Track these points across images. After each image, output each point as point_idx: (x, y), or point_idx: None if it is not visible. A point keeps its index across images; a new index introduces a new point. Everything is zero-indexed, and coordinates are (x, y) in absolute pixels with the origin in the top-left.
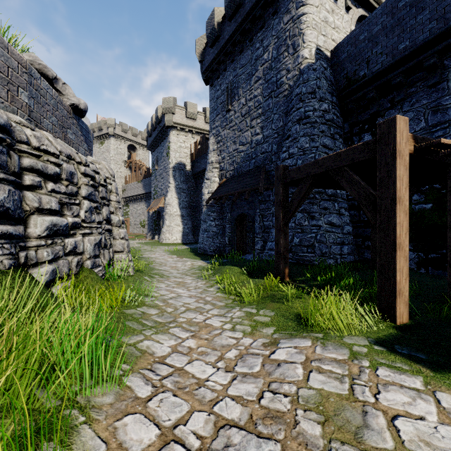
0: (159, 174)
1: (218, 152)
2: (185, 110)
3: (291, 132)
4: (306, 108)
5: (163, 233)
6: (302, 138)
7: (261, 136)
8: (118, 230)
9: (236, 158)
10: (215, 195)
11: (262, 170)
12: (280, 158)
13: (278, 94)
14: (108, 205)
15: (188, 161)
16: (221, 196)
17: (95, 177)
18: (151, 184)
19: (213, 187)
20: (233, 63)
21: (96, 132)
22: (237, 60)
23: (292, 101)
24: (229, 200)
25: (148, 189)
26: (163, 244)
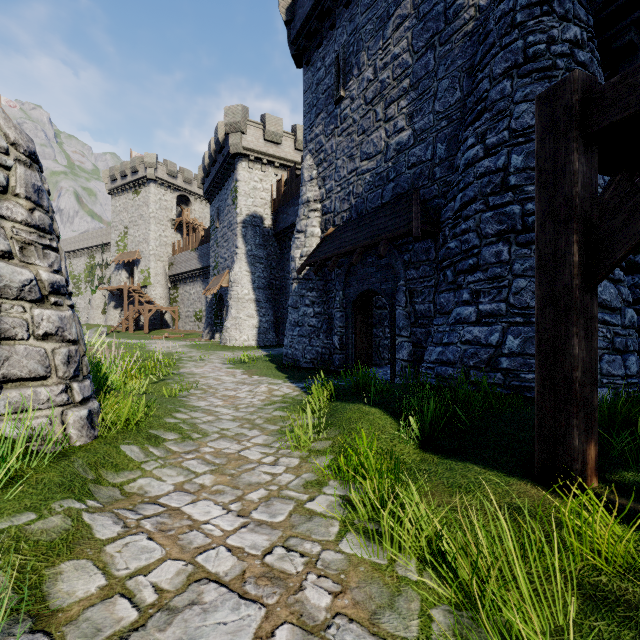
0: (221, 235)
1: (320, 181)
2: (263, 128)
3: (489, 101)
4: (529, 39)
5: (226, 330)
6: (522, 105)
7: (409, 132)
8: (30, 310)
9: (354, 186)
10: (314, 258)
11: (414, 198)
12: (456, 167)
13: (450, 34)
14: None
15: (267, 211)
16: (326, 259)
17: None
18: (210, 252)
19: (310, 246)
20: (349, 8)
21: (128, 176)
22: (356, 1)
23: (489, 35)
24: (340, 267)
25: (206, 261)
26: (226, 347)
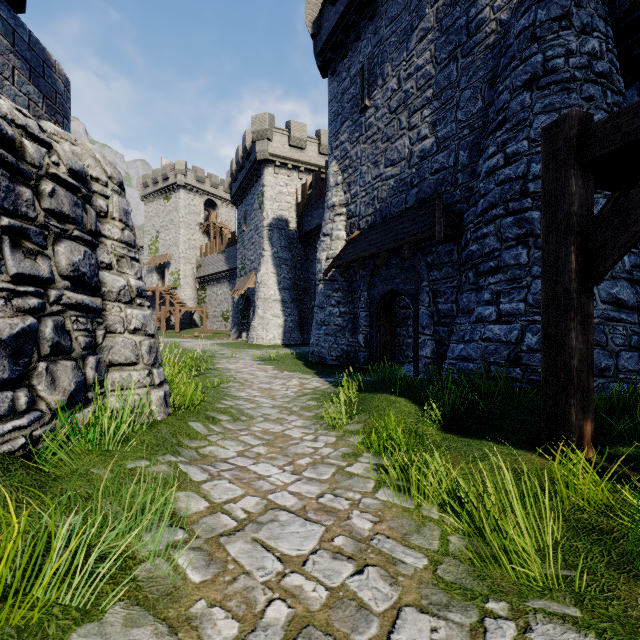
0: (248, 238)
1: (345, 187)
2: (288, 134)
3: (509, 112)
4: (547, 53)
5: (253, 329)
6: (541, 116)
7: (432, 140)
8: (124, 310)
9: (379, 191)
10: (340, 260)
11: (437, 203)
12: (478, 173)
13: (472, 47)
14: (92, 244)
15: (292, 215)
16: (352, 262)
17: (22, 144)
18: (237, 254)
19: (335, 248)
20: (373, 21)
21: (159, 183)
22: (380, 14)
23: (509, 48)
24: (365, 268)
25: (233, 263)
26: (254, 345)
